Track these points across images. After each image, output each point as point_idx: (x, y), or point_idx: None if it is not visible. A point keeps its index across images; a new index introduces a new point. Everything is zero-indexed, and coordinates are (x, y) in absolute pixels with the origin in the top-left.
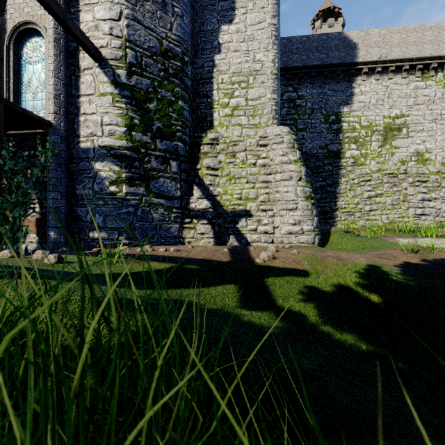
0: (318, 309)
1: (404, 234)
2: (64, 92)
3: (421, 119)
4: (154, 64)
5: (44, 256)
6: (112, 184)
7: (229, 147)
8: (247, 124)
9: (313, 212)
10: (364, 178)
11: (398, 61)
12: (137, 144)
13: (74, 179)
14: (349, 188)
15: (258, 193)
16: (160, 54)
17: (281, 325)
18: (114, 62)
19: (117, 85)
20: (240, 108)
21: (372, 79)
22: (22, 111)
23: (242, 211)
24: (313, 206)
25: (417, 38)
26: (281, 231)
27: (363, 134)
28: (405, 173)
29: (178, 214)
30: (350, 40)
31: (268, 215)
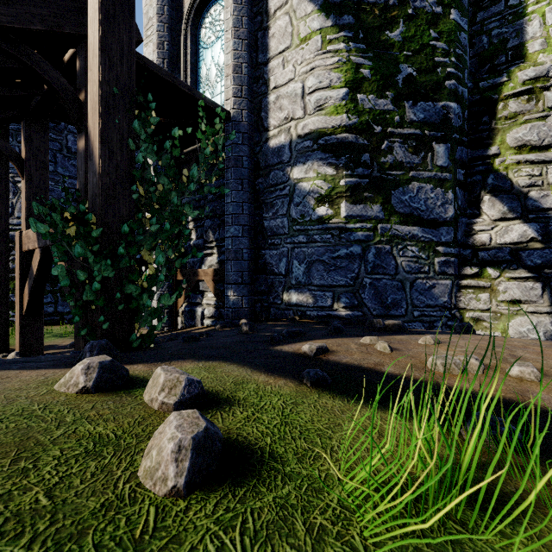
0: None
1: None
2: (246, 58)
3: None
4: None
5: (166, 399)
6: (320, 202)
7: None
8: None
9: None
10: None
11: None
12: (366, 118)
13: (261, 202)
14: None
15: None
16: None
17: None
18: None
19: (329, 11)
20: None
21: None
22: (189, 92)
23: None
24: None
25: None
26: None
27: None
28: None
29: (448, 257)
30: None
31: None
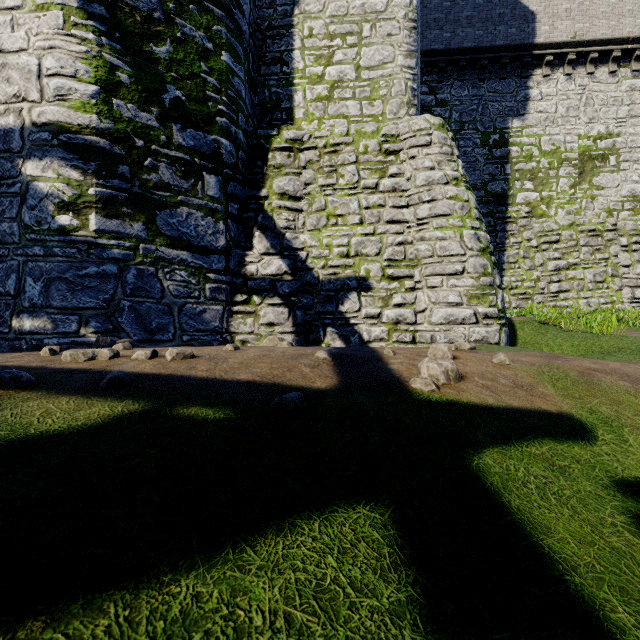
0: None
1: None
2: None
3: (639, 141)
4: None
5: None
6: (63, 210)
7: (325, 155)
8: (359, 116)
9: (495, 280)
10: (548, 237)
11: (603, 43)
12: (125, 128)
13: None
14: (523, 254)
15: (382, 244)
16: None
17: None
18: None
19: None
20: (346, 85)
21: (559, 74)
22: None
23: (351, 278)
24: (494, 269)
25: (635, 5)
26: (433, 319)
27: (546, 165)
28: (615, 230)
29: (220, 284)
30: (524, 7)
31: (402, 286)
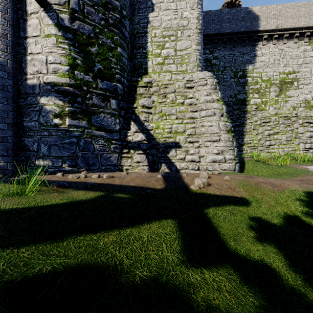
0: (283, 255)
1: (304, 163)
2: (11, 32)
3: (308, 75)
4: (95, 13)
5: None
6: (56, 117)
7: (161, 89)
8: (176, 71)
9: (233, 143)
10: (265, 120)
11: (291, 29)
12: (79, 82)
13: (22, 112)
14: (253, 127)
15: (185, 128)
16: (101, 5)
17: (258, 302)
18: (58, 7)
19: (60, 28)
20: (170, 58)
21: (270, 44)
22: None
23: (172, 142)
24: (233, 138)
25: (306, 12)
26: (206, 160)
27: (264, 86)
28: (296, 116)
29: (117, 145)
30: (253, 13)
31: (194, 146)
